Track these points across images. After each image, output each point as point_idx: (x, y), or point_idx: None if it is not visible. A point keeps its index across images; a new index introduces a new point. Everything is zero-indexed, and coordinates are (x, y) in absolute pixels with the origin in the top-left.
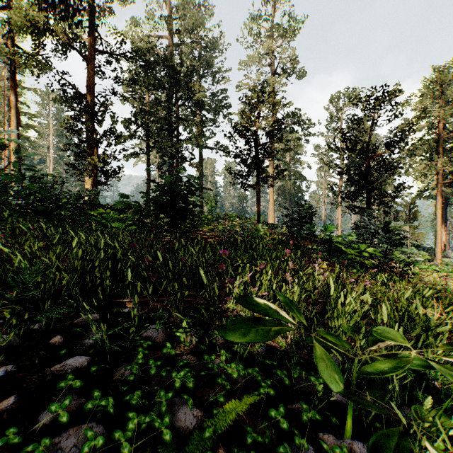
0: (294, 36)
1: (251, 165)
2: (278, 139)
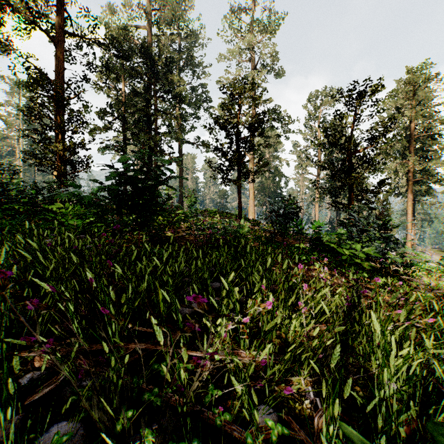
0: (274, 33)
1: (232, 159)
2: (260, 133)
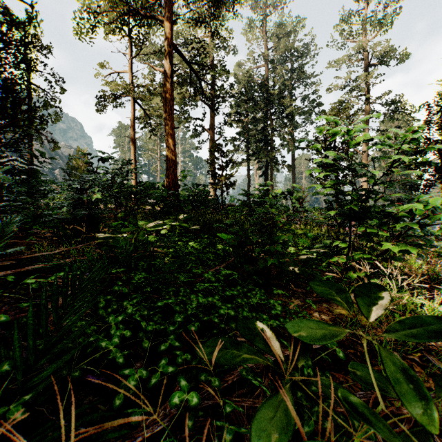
0: (390, 25)
1: None
2: None
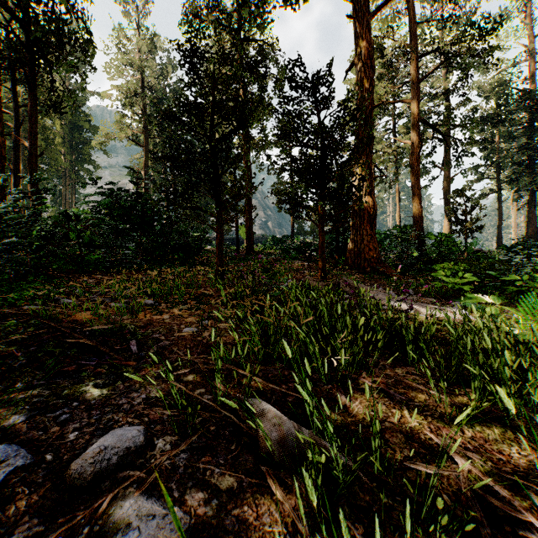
0: None
1: None
2: None
